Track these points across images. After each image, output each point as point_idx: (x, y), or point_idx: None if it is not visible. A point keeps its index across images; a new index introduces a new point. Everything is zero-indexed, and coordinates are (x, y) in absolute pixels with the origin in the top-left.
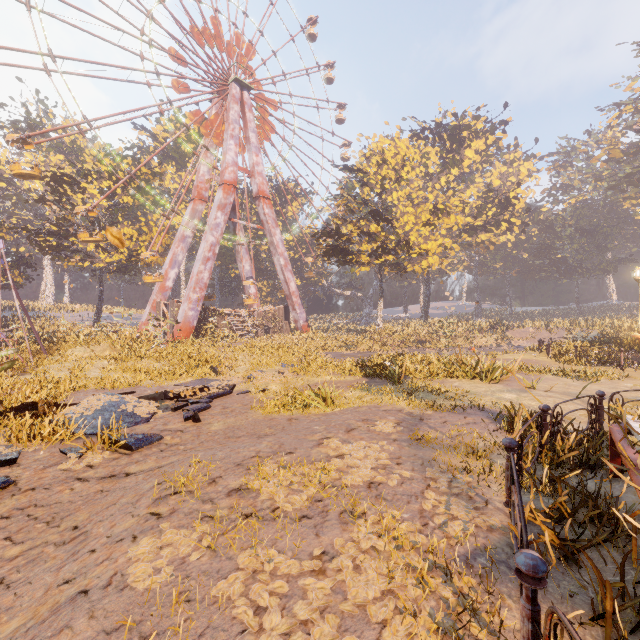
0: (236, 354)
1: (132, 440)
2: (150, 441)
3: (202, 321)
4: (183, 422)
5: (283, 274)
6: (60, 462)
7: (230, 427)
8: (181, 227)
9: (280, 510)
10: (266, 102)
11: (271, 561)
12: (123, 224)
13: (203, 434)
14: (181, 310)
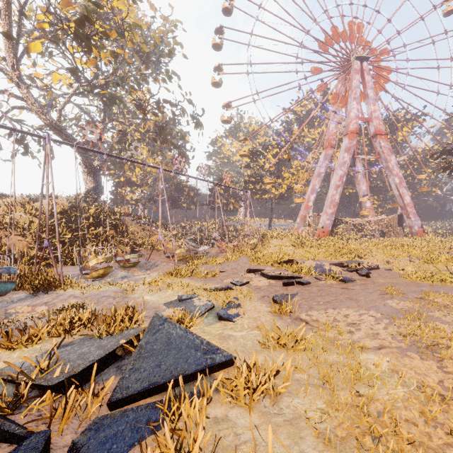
0: (370, 248)
1: (343, 278)
2: (351, 280)
3: (333, 227)
4: (360, 277)
5: (397, 190)
6: (318, 281)
7: (390, 282)
8: (317, 167)
9: (450, 305)
10: (381, 61)
11: (452, 314)
12: (284, 172)
13: (376, 283)
14: (321, 220)
